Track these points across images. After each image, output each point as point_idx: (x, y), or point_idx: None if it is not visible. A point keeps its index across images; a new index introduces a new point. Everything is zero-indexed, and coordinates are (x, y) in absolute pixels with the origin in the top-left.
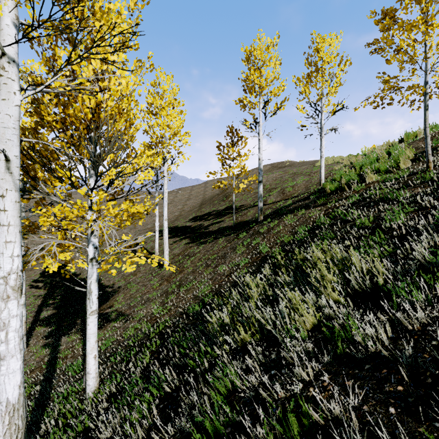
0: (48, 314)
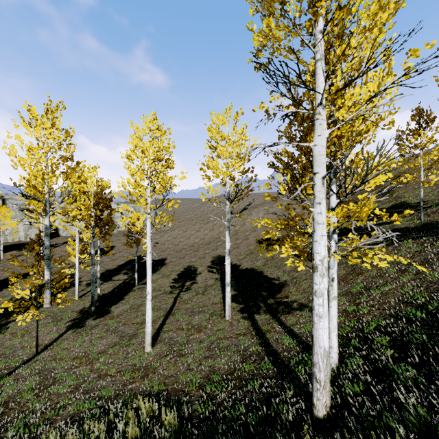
0: (232, 294)
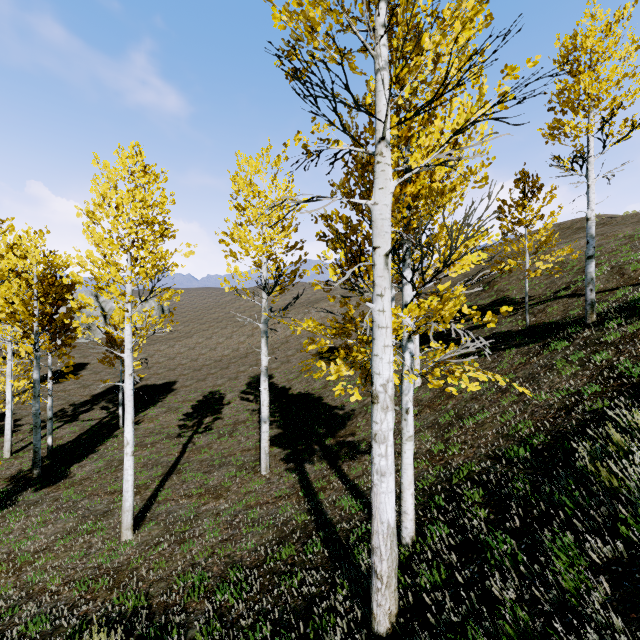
0: (274, 433)
